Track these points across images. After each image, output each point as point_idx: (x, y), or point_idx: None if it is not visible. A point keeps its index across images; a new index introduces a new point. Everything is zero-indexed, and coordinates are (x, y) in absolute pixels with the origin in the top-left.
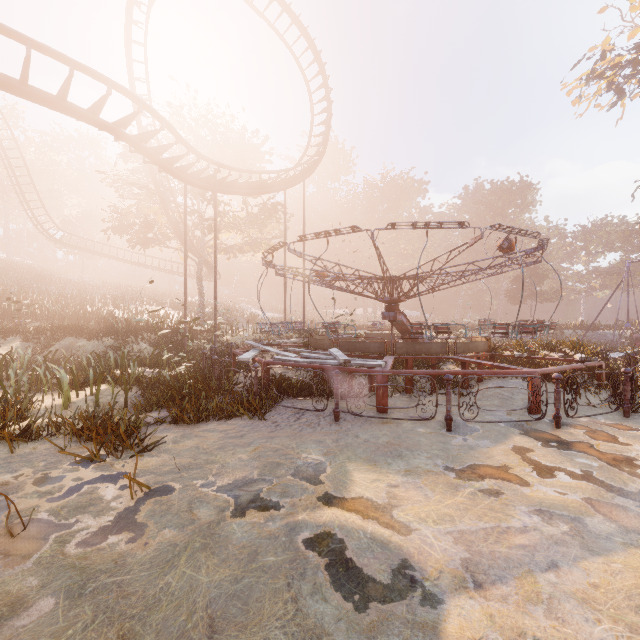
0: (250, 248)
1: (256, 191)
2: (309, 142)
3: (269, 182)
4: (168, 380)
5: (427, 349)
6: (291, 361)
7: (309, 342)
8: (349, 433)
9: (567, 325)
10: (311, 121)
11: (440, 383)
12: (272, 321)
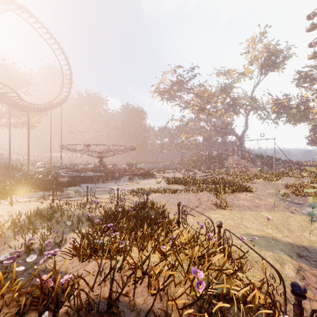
0: (22, 126)
1: (41, 110)
2: (61, 89)
3: (46, 107)
4: (39, 183)
5: (111, 170)
6: (80, 175)
7: (75, 170)
8: (99, 185)
9: (151, 162)
10: (62, 81)
11: (114, 178)
12: (32, 162)
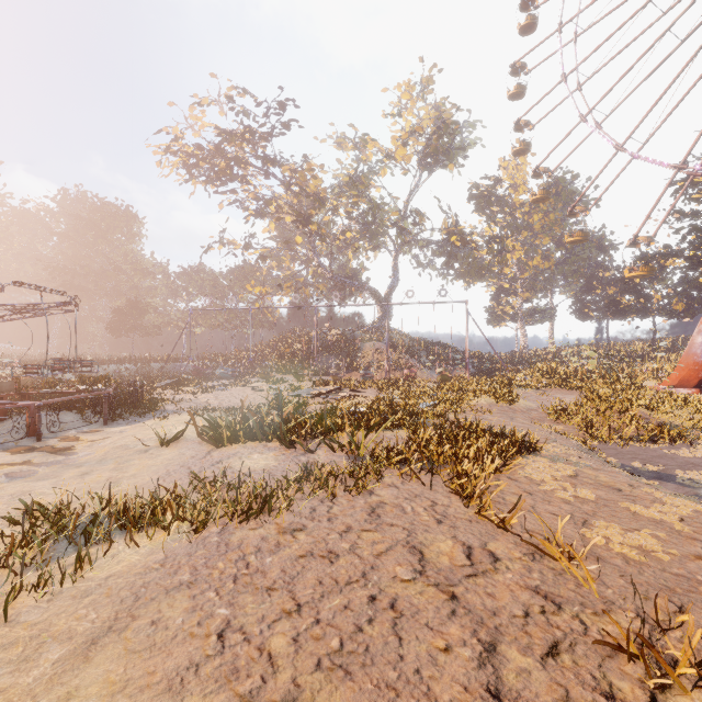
0: None
1: None
2: None
3: None
4: None
5: None
6: None
7: None
8: None
9: (158, 358)
10: None
11: None
12: None
